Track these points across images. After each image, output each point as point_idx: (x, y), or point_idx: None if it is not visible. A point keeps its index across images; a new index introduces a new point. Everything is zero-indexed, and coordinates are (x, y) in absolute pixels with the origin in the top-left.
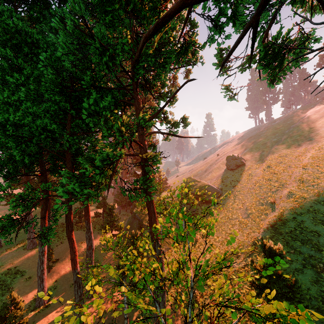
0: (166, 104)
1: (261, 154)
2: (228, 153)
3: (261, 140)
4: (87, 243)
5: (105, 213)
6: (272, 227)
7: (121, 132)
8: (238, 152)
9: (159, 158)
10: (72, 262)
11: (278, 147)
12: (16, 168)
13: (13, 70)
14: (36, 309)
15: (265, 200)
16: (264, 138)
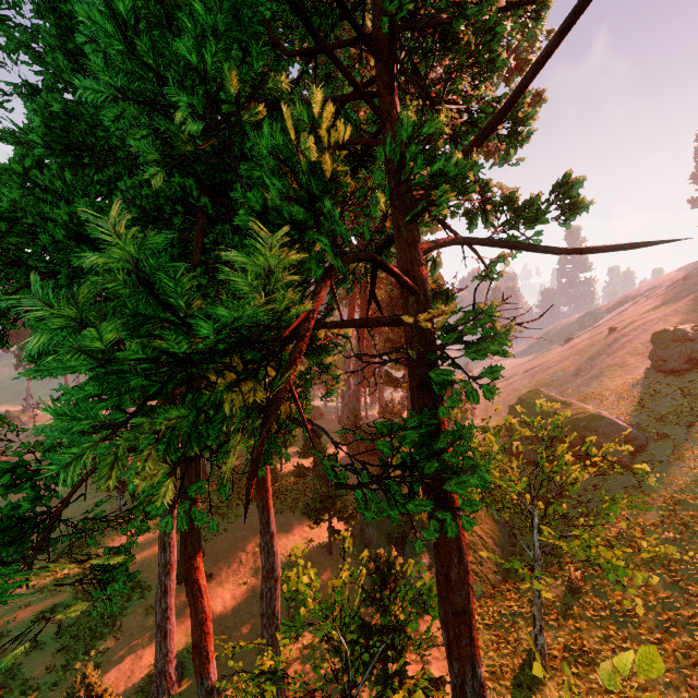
0: (522, 86)
1: None
2: (649, 323)
3: None
4: (263, 562)
5: (317, 469)
6: None
7: (310, 194)
8: (687, 321)
9: (495, 327)
10: (195, 655)
11: None
12: None
13: None
14: None
15: None
16: None
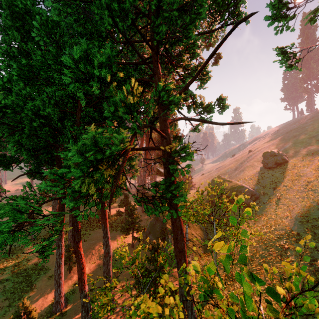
0: (200, 71)
1: (309, 150)
2: (263, 149)
3: (307, 133)
4: (104, 250)
5: (127, 212)
6: None
7: (130, 109)
8: (276, 148)
9: (189, 151)
10: (79, 282)
11: None
12: (37, 165)
13: (26, 58)
14: (52, 315)
15: None
16: (311, 131)
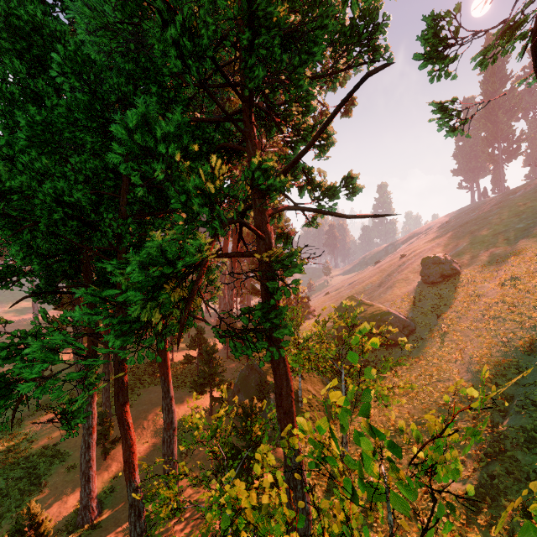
0: (315, 139)
1: (493, 254)
2: (423, 252)
3: (490, 227)
4: (165, 418)
5: (201, 357)
6: (535, 405)
7: (210, 199)
8: (444, 251)
9: (298, 260)
10: (126, 467)
11: (531, 239)
12: (50, 280)
13: (33, 104)
14: (77, 529)
15: (511, 345)
16: (496, 224)
